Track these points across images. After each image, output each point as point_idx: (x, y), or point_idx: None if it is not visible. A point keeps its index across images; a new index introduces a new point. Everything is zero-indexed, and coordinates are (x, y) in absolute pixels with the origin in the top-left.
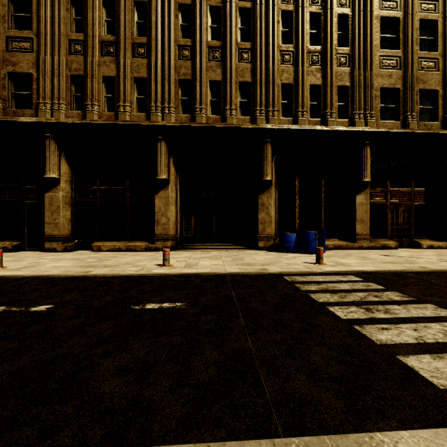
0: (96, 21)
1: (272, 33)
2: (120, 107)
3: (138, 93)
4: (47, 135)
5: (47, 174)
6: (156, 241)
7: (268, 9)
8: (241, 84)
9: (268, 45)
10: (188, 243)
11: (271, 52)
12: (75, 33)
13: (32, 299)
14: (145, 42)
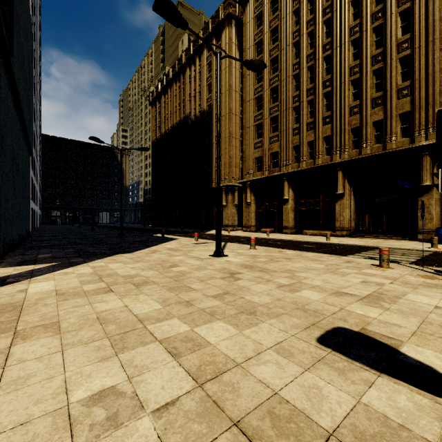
0: (304, 115)
1: (432, 63)
2: (316, 157)
3: (326, 145)
4: (284, 179)
5: (284, 197)
6: (336, 231)
7: (427, 46)
8: (401, 114)
9: (427, 75)
10: (362, 234)
11: (430, 79)
12: (295, 124)
13: (277, 242)
14: (330, 115)
